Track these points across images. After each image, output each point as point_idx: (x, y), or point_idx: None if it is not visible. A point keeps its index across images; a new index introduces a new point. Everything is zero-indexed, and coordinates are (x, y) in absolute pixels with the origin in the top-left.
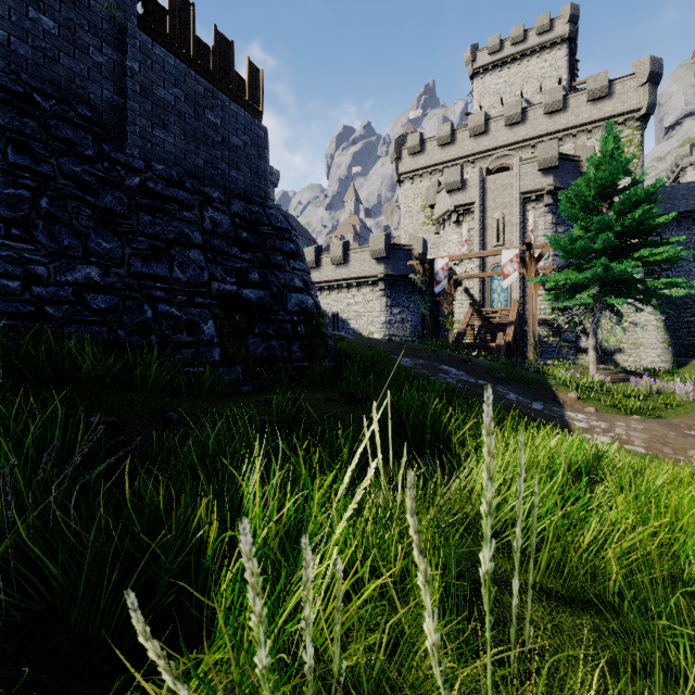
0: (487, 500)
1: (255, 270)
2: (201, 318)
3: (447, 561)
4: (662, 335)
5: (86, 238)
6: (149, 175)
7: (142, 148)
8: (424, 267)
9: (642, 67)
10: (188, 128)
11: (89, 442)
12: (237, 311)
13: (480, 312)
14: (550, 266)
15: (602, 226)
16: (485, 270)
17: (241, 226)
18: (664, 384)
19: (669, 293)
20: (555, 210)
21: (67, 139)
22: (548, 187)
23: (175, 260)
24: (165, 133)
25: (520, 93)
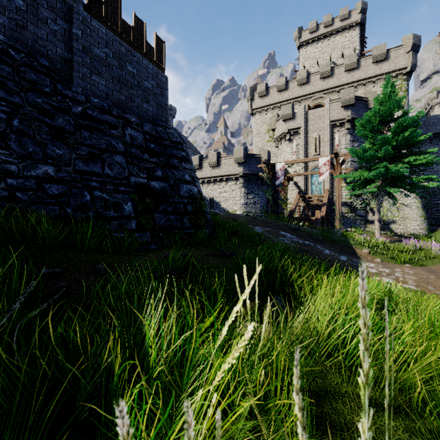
0: (364, 370)
1: (159, 169)
2: (123, 201)
3: (302, 389)
4: (421, 212)
5: (45, 146)
6: (88, 105)
7: (84, 87)
8: (268, 168)
9: (407, 41)
10: (115, 75)
11: (25, 293)
12: (147, 196)
13: (304, 197)
14: (349, 168)
15: (383, 141)
16: (308, 171)
17: (150, 140)
18: (424, 244)
19: (427, 185)
20: (352, 132)
21: (32, 80)
22: (348, 117)
23: (105, 162)
24: (99, 78)
25: (329, 58)
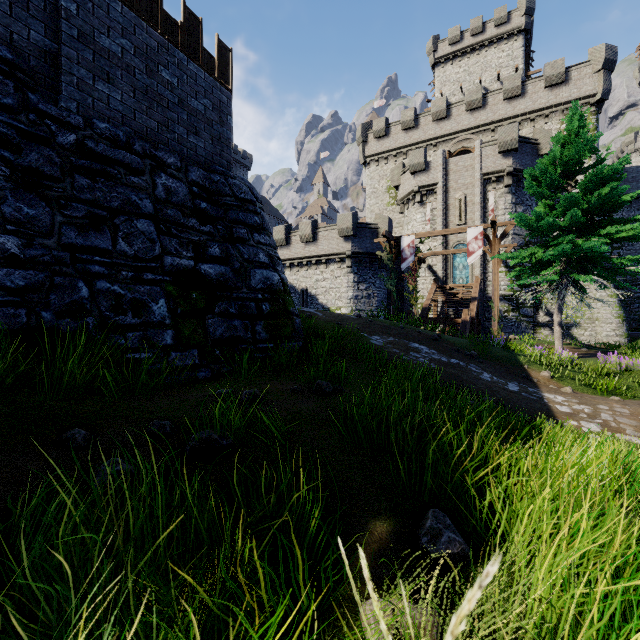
0: None
1: (216, 244)
2: (150, 297)
3: None
4: (617, 310)
5: (1, 201)
6: (88, 133)
7: (81, 102)
8: (390, 245)
9: (597, 55)
10: (138, 85)
11: None
12: (194, 288)
13: (443, 288)
14: (510, 244)
15: (569, 203)
16: (448, 248)
17: (200, 195)
18: (633, 362)
19: (636, 270)
20: (514, 190)
21: None
22: (508, 168)
23: (119, 230)
24: (110, 87)
25: (479, 82)
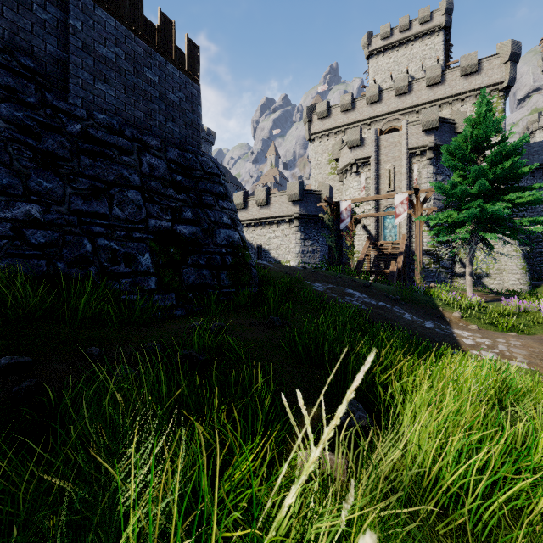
0: None
1: (189, 209)
2: (138, 251)
3: None
4: (521, 262)
5: (27, 178)
6: (90, 123)
7: (84, 98)
8: (331, 208)
9: (504, 49)
10: (128, 83)
11: None
12: (172, 244)
13: (375, 244)
14: (431, 207)
15: (478, 174)
16: (379, 211)
17: (176, 170)
18: (530, 305)
19: (533, 229)
20: (435, 162)
21: (9, 86)
22: (430, 144)
23: (114, 199)
24: (106, 86)
25: (406, 71)
